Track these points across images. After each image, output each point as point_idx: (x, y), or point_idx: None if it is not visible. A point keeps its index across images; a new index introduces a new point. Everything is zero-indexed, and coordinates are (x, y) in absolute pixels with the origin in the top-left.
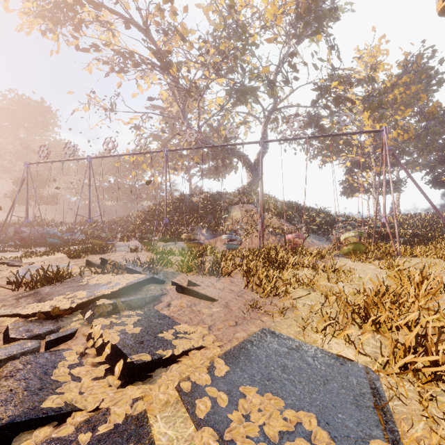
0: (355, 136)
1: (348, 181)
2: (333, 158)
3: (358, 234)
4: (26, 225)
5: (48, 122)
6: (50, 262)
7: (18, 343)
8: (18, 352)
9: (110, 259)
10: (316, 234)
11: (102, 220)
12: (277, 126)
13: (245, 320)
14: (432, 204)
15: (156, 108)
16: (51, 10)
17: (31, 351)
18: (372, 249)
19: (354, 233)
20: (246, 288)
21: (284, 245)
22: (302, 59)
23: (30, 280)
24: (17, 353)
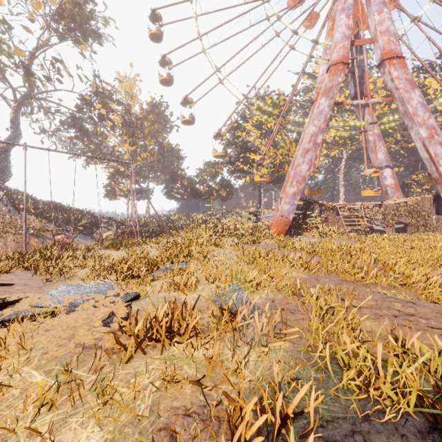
0: (117, 148)
1: (111, 185)
2: (97, 163)
3: (115, 233)
4: None
5: None
6: None
7: None
8: None
9: None
10: (81, 234)
11: None
12: (32, 112)
13: (47, 286)
14: (157, 213)
15: None
16: None
17: None
18: (124, 242)
19: (113, 232)
20: (34, 276)
21: (54, 245)
22: (68, 72)
23: None
24: None
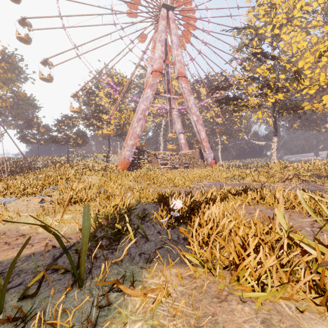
0: None
1: None
2: None
3: None
4: None
5: None
6: None
7: None
8: None
9: None
10: None
11: None
12: None
13: None
14: (23, 155)
15: None
16: None
17: None
18: None
19: None
20: None
21: None
22: None
23: None
24: None
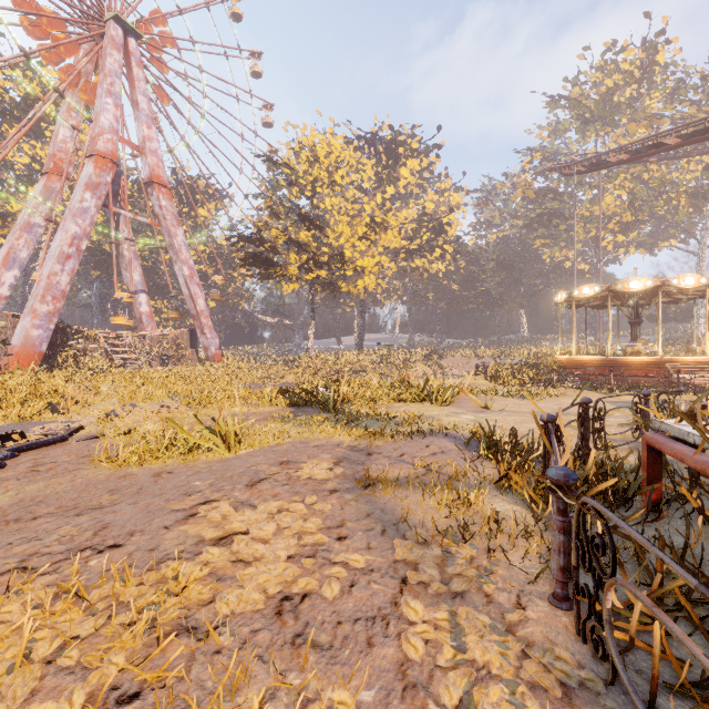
0: None
1: None
2: None
3: None
4: None
5: None
6: None
7: None
8: None
9: None
10: None
11: None
12: None
13: None
14: None
15: None
16: None
17: None
18: None
19: None
20: None
21: None
22: None
23: None
24: None
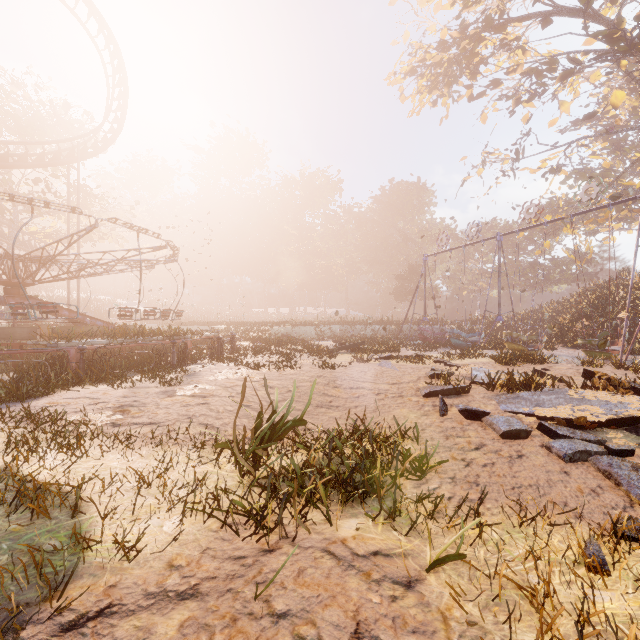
0: None
1: None
2: None
3: None
4: (415, 323)
5: (423, 203)
6: (483, 366)
7: (578, 441)
8: (590, 449)
9: (598, 371)
10: None
11: (514, 318)
12: None
13: None
14: None
15: (580, 123)
16: (444, 73)
17: (601, 453)
18: None
19: None
20: None
21: None
22: None
23: (503, 383)
24: (590, 450)
